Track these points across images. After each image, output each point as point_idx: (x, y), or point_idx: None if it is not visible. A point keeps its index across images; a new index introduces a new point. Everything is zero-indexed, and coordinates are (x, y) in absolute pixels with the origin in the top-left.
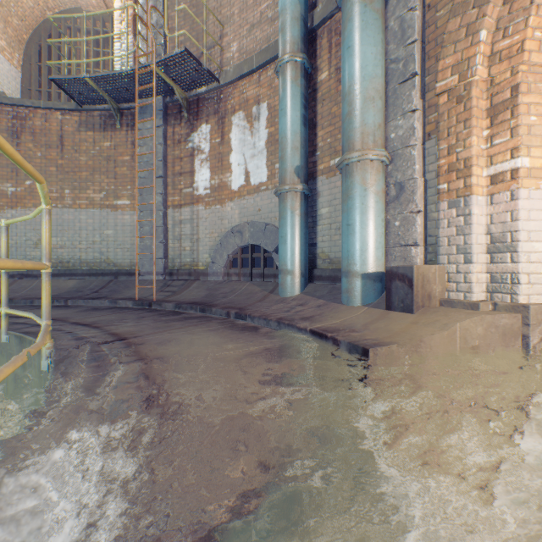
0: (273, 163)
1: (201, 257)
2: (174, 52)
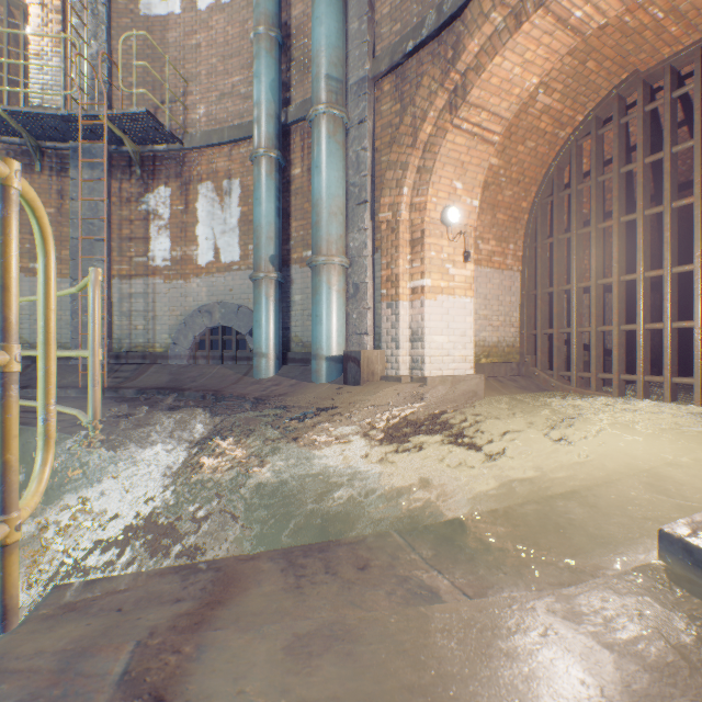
0: (247, 243)
1: (160, 338)
2: (132, 111)
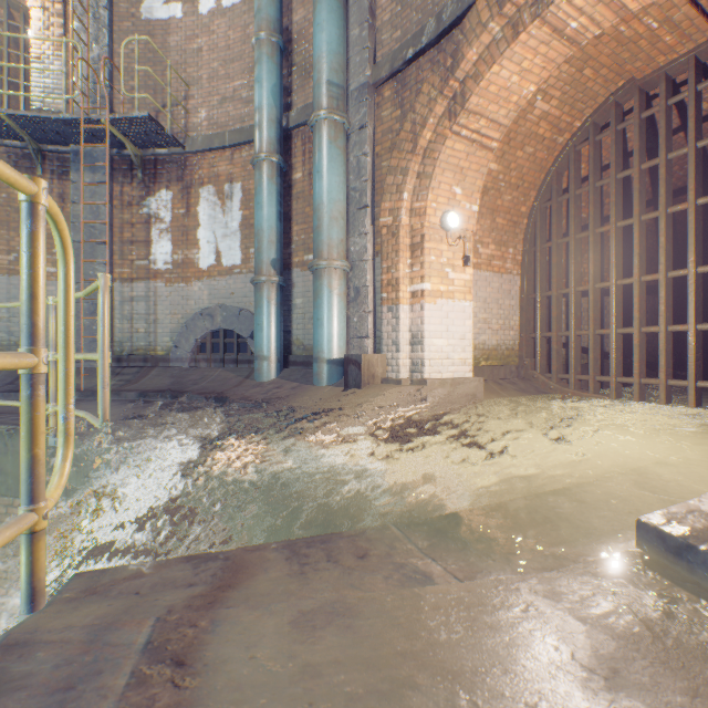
0: (248, 247)
1: (161, 341)
2: (134, 115)
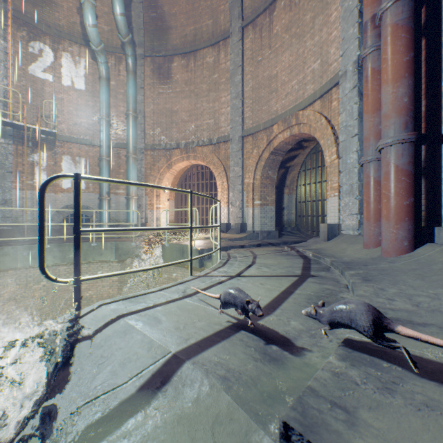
0: (89, 183)
1: None
2: (50, 130)
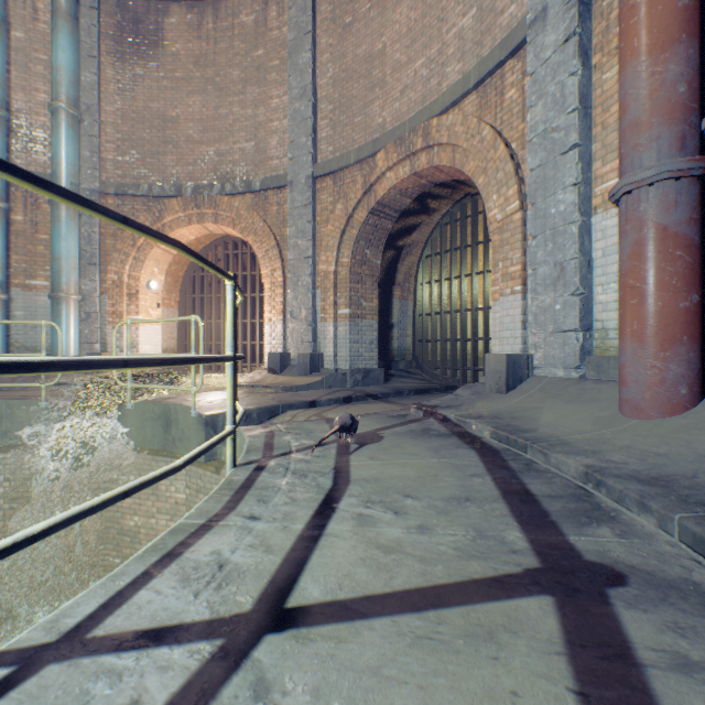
0: None
1: None
2: None
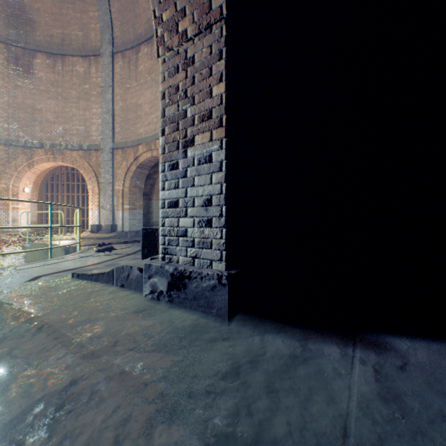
0: None
1: None
2: None
